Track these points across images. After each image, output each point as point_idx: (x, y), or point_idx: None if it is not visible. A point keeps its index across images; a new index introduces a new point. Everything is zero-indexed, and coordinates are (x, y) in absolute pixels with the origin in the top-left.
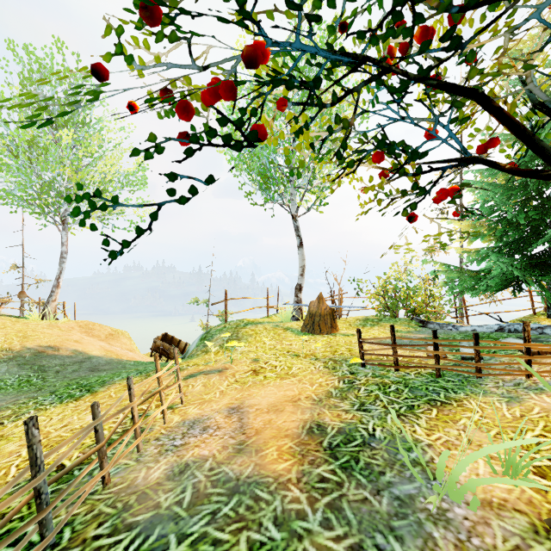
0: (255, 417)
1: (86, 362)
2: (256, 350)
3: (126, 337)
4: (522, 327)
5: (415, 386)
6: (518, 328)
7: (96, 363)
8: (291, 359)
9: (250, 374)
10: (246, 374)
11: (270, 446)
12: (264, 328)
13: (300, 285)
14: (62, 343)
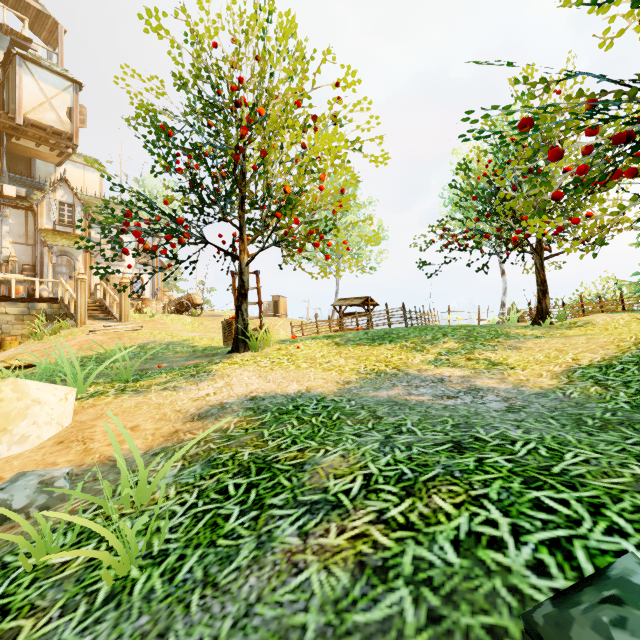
0: None
1: None
2: None
3: None
4: None
5: None
6: None
7: None
8: None
9: None
10: None
11: None
12: None
13: (504, 301)
14: None
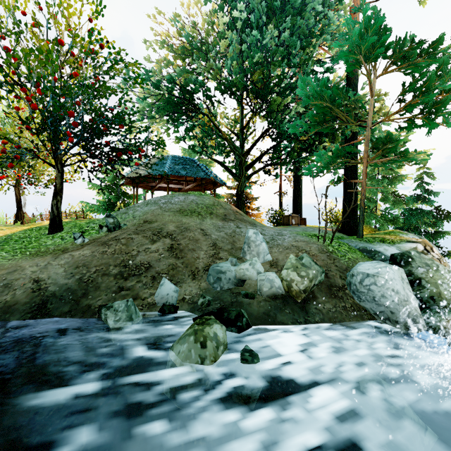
0: None
1: None
2: None
3: None
4: None
5: None
6: None
7: None
8: None
9: None
10: None
11: None
12: None
13: (24, 211)
14: None
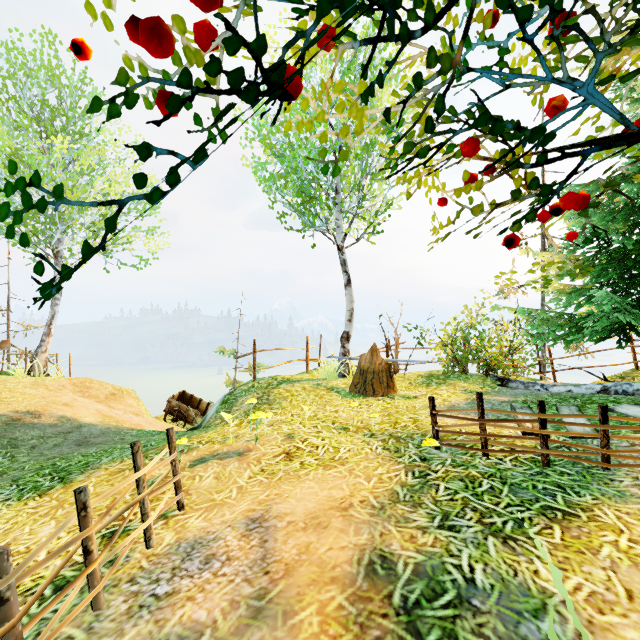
0: (285, 538)
1: (74, 432)
2: (291, 420)
3: (132, 397)
4: (633, 388)
5: (517, 483)
6: (628, 389)
7: (87, 434)
8: (337, 435)
9: (281, 460)
10: (276, 458)
11: (308, 603)
12: (303, 388)
13: (348, 333)
14: (46, 407)
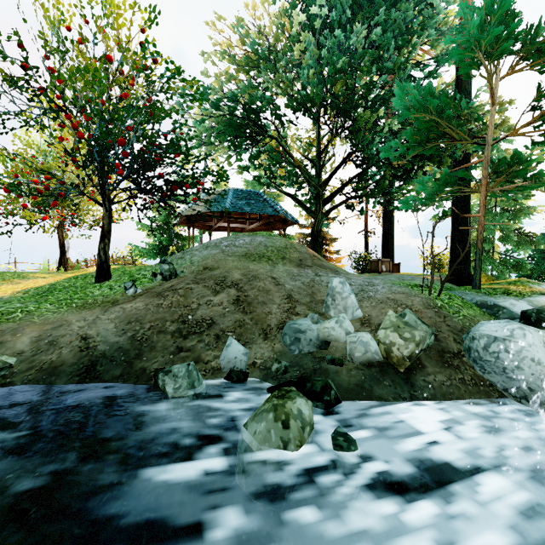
0: None
1: None
2: None
3: None
4: None
5: None
6: None
7: None
8: None
9: None
10: None
11: None
12: None
13: (67, 257)
14: None
